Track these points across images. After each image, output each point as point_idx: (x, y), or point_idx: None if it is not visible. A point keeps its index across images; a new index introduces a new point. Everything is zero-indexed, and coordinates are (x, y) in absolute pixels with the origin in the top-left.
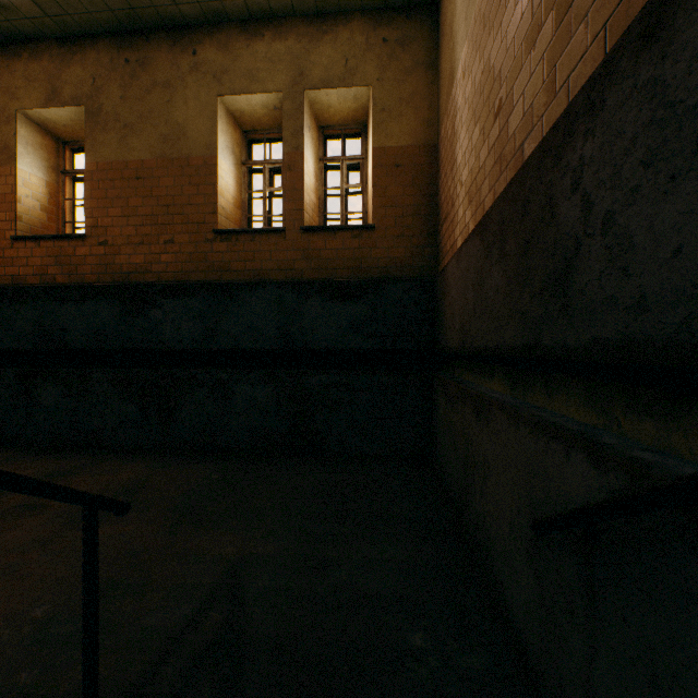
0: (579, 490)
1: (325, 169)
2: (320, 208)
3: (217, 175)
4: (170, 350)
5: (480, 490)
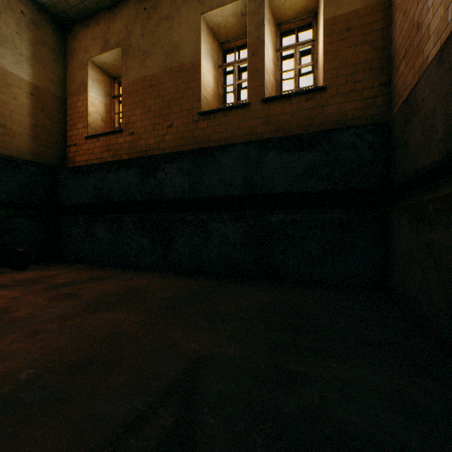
0: None
1: (281, 59)
2: (277, 89)
3: (200, 72)
4: (169, 200)
5: None
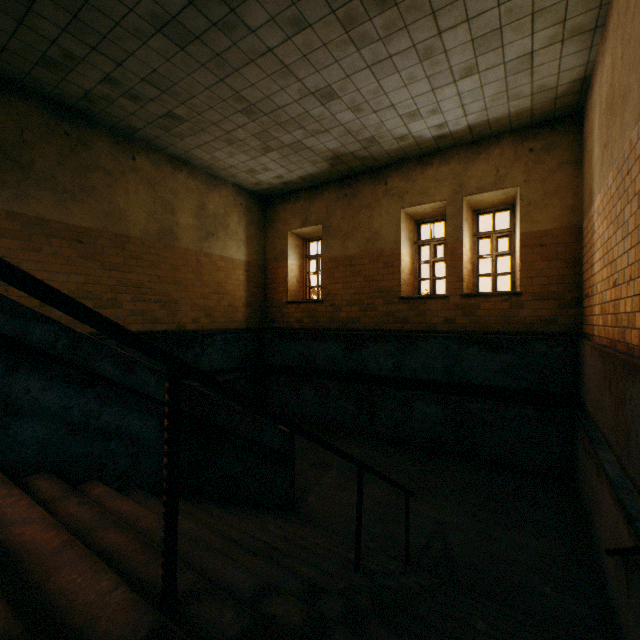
0: (625, 541)
1: (477, 238)
2: (473, 271)
3: (400, 260)
4: (373, 375)
5: (598, 522)
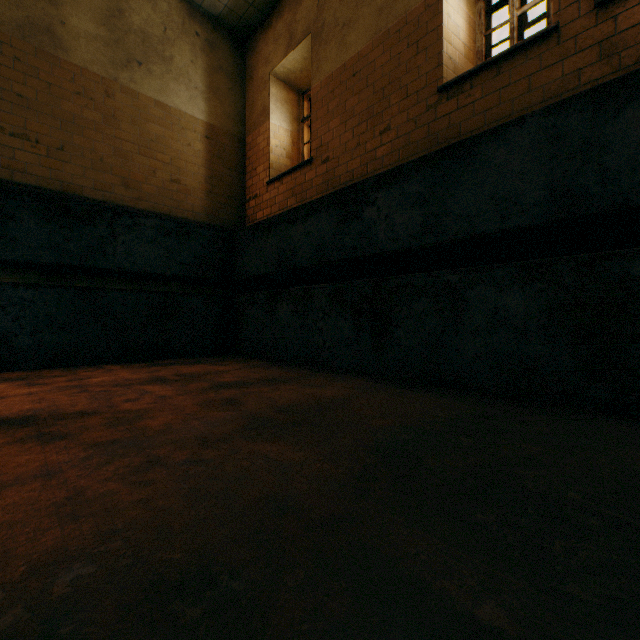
0: None
1: None
2: None
3: (441, 12)
4: (383, 254)
5: None
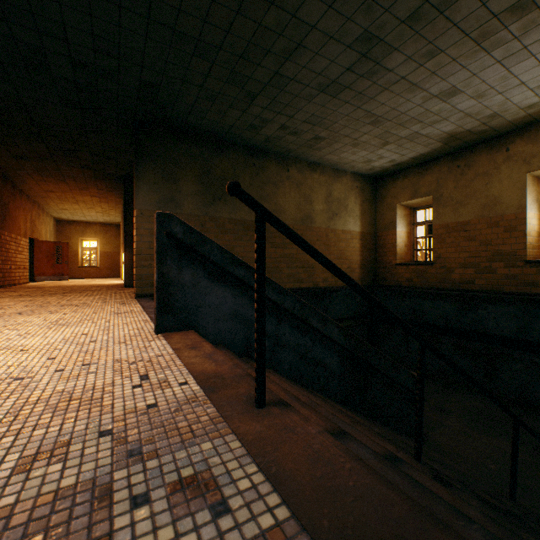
0: None
1: None
2: None
3: (525, 224)
4: (491, 335)
5: None
